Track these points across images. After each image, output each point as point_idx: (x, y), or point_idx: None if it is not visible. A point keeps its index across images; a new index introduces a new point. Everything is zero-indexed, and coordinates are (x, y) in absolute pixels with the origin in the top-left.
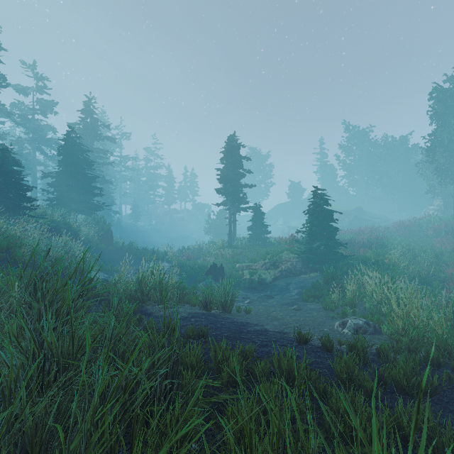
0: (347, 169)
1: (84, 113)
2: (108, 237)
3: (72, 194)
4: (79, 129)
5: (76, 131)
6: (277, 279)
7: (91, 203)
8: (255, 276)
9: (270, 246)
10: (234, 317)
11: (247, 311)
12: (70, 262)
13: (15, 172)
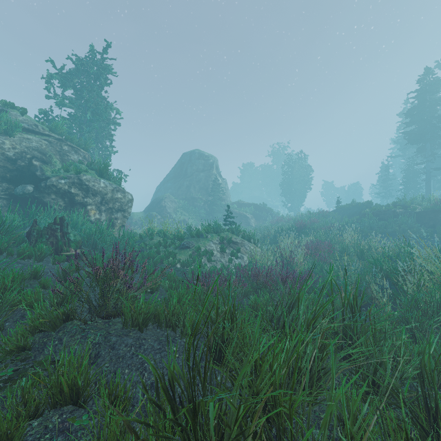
0: None
1: None
2: None
3: None
4: None
5: None
6: None
7: None
8: None
9: None
10: None
11: None
12: None
13: None
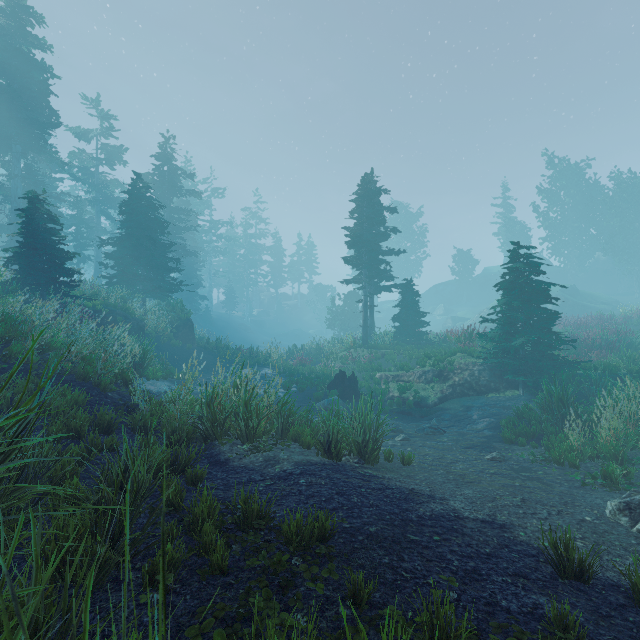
0: (550, 227)
1: (159, 159)
2: (187, 330)
3: (138, 269)
4: (152, 181)
5: (149, 184)
6: (447, 398)
7: (164, 282)
8: (409, 393)
9: (429, 345)
10: (382, 474)
11: (404, 461)
12: (106, 364)
13: (48, 230)
